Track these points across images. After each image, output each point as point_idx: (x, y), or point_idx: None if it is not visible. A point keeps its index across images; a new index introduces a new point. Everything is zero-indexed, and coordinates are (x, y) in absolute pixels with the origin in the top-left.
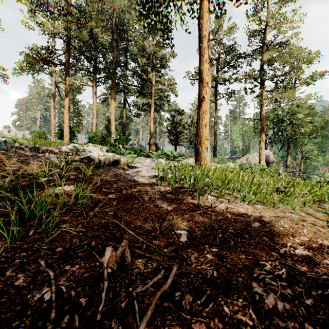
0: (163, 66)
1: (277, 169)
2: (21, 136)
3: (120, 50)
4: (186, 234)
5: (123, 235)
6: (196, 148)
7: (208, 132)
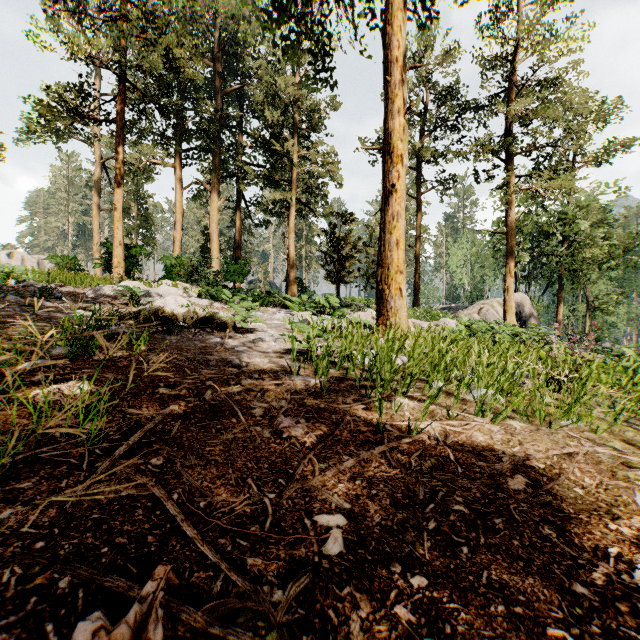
0: (314, 126)
1: (543, 333)
2: (21, 266)
3: (229, 94)
4: (343, 525)
5: (166, 541)
6: (378, 290)
7: (403, 257)
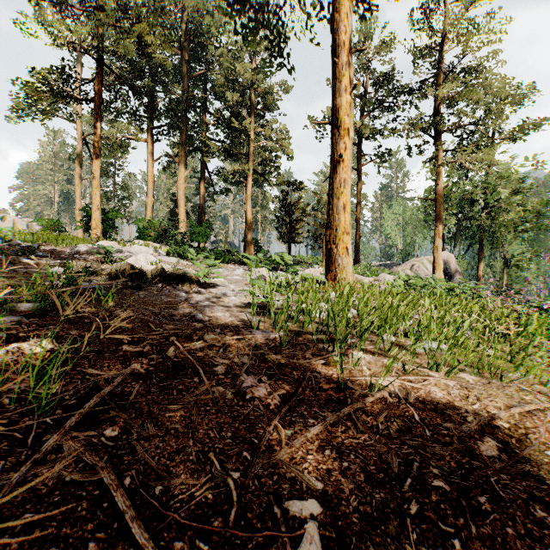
0: (268, 106)
1: (473, 287)
2: (8, 227)
3: (194, 79)
4: (317, 514)
5: (110, 549)
6: (327, 249)
7: (349, 220)
